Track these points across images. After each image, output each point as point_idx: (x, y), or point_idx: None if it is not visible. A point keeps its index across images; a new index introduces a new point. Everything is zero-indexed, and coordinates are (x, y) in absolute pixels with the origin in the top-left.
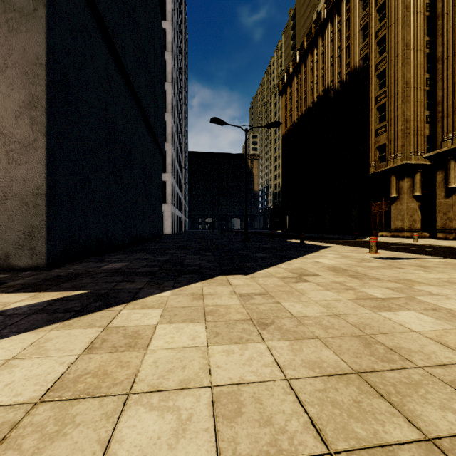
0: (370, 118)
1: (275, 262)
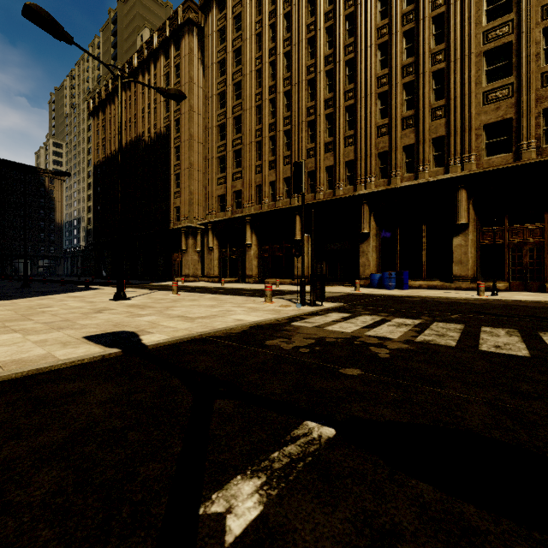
0: (171, 182)
1: (35, 296)
